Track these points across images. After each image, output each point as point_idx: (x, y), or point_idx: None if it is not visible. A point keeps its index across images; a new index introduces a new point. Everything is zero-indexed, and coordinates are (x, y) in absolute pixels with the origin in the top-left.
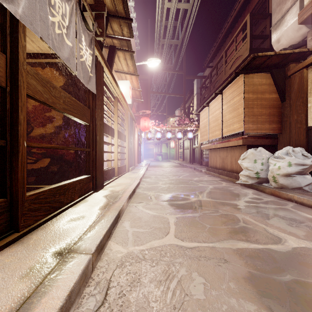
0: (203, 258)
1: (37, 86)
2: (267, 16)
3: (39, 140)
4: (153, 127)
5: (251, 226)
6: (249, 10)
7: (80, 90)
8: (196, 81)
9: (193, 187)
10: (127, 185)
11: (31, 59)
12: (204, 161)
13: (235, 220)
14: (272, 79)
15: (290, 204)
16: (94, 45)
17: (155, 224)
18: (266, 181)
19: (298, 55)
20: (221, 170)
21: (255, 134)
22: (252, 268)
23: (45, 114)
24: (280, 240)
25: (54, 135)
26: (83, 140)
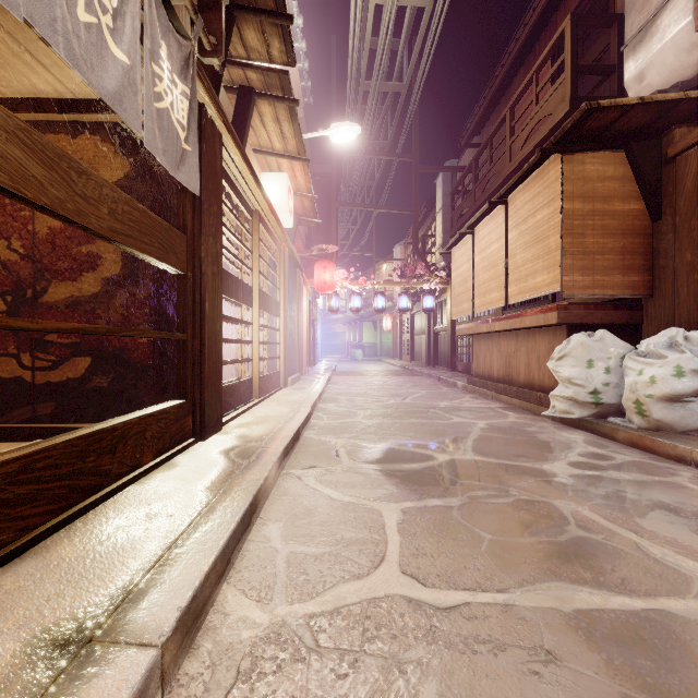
0: (483, 646)
1: (29, 163)
2: (613, 22)
3: (63, 313)
4: (344, 284)
5: (600, 537)
6: (568, 11)
7: (164, 189)
8: (442, 179)
9: (440, 425)
10: (280, 421)
11: (45, 114)
12: (462, 362)
13: (556, 519)
14: (629, 165)
15: (685, 470)
16: (195, 74)
17: (348, 529)
18: (617, 411)
19: (695, 105)
20: (502, 383)
21: (584, 299)
22: (631, 685)
23: (79, 248)
24: (688, 581)
25: (100, 300)
26: (171, 313)
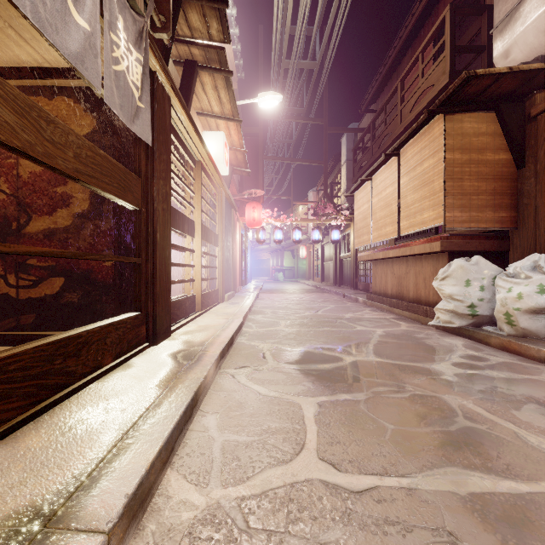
0: (393, 527)
1: (2, 110)
2: (483, 11)
3: (42, 242)
4: (269, 220)
5: (484, 427)
6: (447, 4)
7: (123, 141)
8: (346, 138)
9: (346, 332)
10: (218, 330)
11: (26, 80)
12: (362, 282)
13: (446, 411)
14: (499, 123)
15: None
16: (147, 45)
17: (273, 420)
18: (489, 321)
19: None
20: (395, 299)
21: (461, 232)
22: None
23: (54, 189)
24: None
25: (72, 231)
26: (128, 241)
